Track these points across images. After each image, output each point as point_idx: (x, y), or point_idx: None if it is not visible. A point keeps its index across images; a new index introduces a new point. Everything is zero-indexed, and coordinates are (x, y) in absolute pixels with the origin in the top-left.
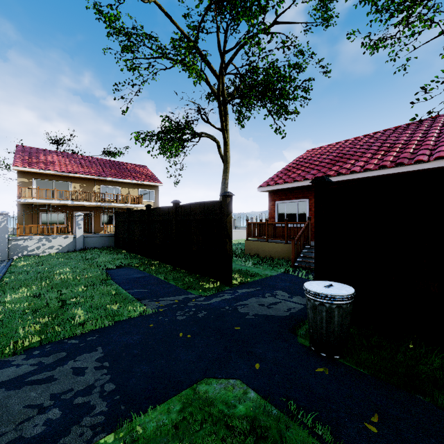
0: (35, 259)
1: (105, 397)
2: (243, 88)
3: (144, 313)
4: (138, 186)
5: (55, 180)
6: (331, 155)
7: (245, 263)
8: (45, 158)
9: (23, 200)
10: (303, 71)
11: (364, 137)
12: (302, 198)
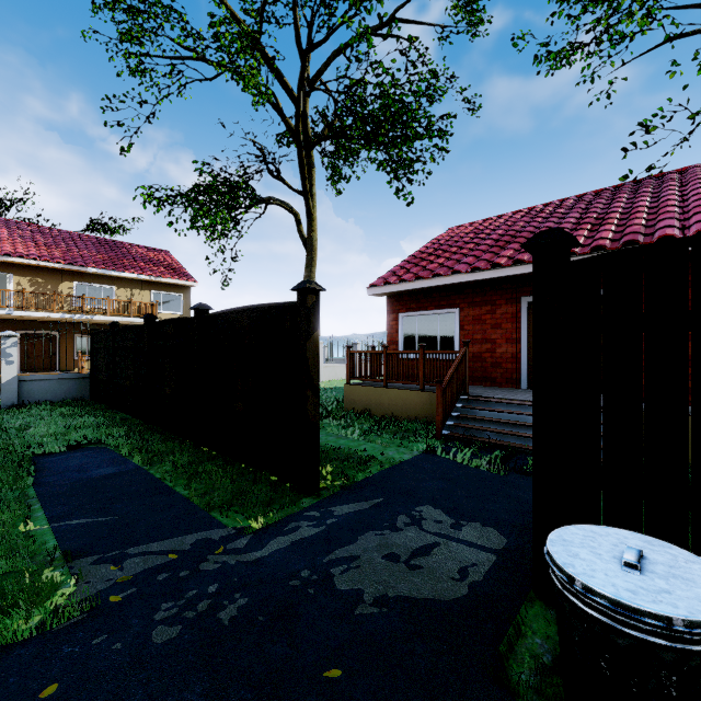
0: None
1: None
2: (340, 127)
3: (54, 623)
4: (150, 286)
5: None
6: (495, 232)
7: (345, 431)
8: None
9: None
10: (439, 100)
11: (544, 206)
12: (447, 308)
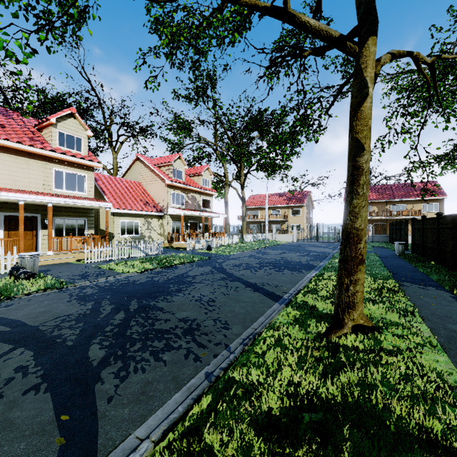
0: None
1: None
2: None
3: (371, 250)
4: (421, 202)
5: None
6: None
7: None
8: None
9: None
10: None
11: None
12: None
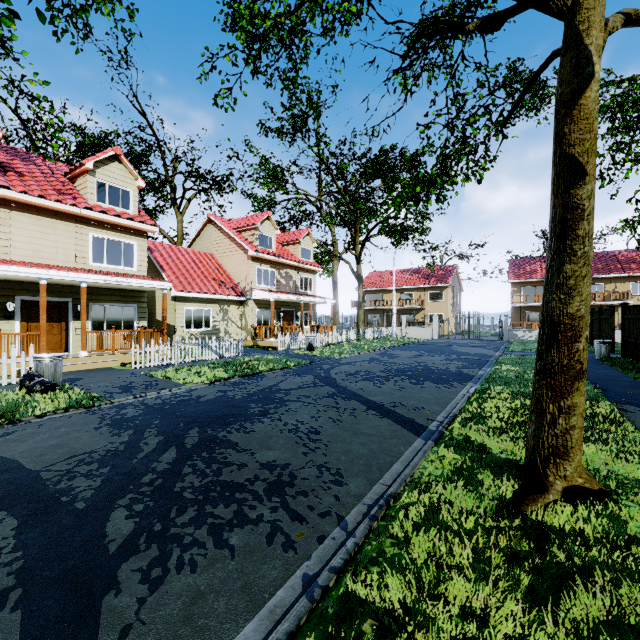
0: (521, 341)
1: (533, 354)
2: None
3: None
4: (629, 279)
5: (537, 285)
6: None
7: None
8: (529, 268)
9: (514, 304)
10: None
11: None
12: None
